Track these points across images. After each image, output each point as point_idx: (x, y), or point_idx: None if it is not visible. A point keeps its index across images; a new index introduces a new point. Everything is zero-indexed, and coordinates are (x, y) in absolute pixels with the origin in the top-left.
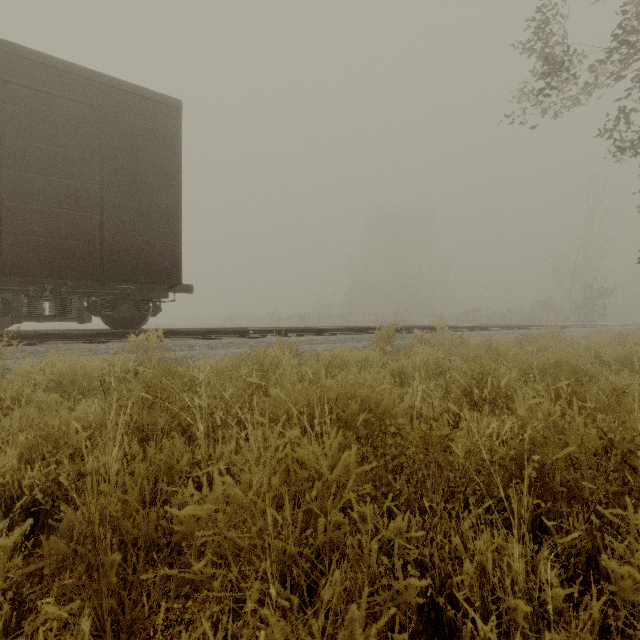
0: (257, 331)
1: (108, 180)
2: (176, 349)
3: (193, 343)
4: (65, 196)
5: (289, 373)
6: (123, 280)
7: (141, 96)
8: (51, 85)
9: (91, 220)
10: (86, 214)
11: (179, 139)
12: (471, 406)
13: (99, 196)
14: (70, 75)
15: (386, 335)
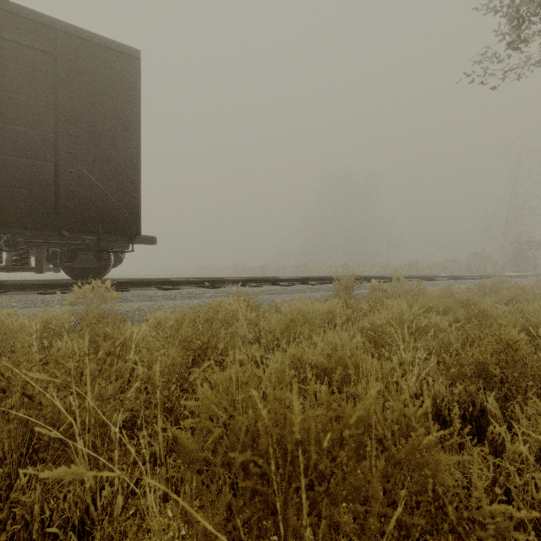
0: (218, 281)
1: (63, 128)
2: (133, 300)
3: (152, 293)
4: (17, 143)
5: (245, 330)
6: (79, 230)
7: (98, 44)
8: (2, 29)
9: (45, 168)
10: (40, 162)
11: (138, 89)
12: (487, 389)
13: (54, 144)
14: (23, 19)
15: (345, 285)
